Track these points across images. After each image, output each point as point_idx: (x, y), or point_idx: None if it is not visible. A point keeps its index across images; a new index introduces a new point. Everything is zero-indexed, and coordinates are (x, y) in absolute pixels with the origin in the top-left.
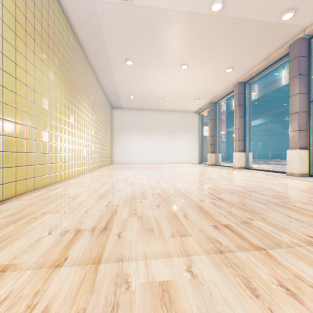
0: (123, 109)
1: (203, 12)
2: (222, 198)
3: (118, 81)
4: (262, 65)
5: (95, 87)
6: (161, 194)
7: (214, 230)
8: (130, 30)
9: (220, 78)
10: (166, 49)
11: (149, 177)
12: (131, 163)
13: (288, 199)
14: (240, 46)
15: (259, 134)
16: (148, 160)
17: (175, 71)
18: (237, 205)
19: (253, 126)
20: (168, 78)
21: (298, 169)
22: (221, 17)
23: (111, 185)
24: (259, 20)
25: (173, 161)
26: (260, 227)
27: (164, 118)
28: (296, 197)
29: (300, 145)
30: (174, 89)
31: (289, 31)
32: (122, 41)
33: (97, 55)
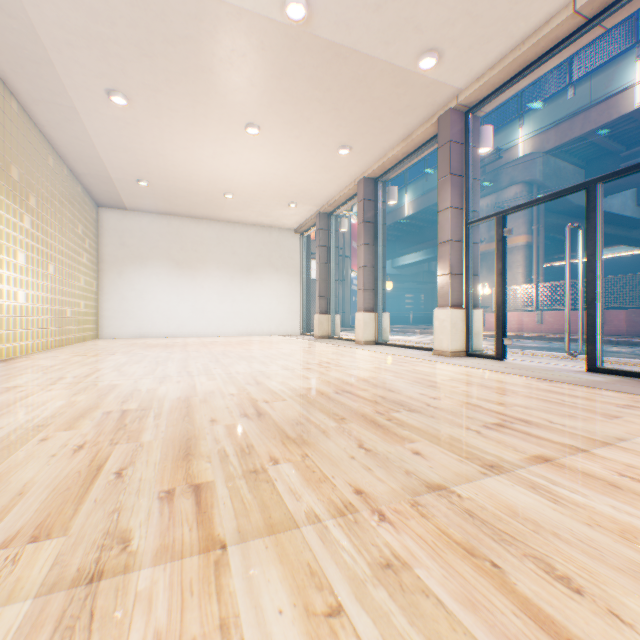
0: (130, 212)
1: (272, 17)
2: (268, 411)
3: (100, 141)
4: (400, 149)
5: (31, 148)
6: (128, 413)
7: (155, 504)
8: (105, 18)
9: (332, 166)
10: (204, 82)
11: (155, 368)
12: (149, 336)
13: (393, 405)
14: (357, 106)
15: (419, 279)
16: (191, 329)
17: (235, 137)
18: (283, 426)
19: (409, 266)
20: (223, 152)
21: (449, 344)
22: (310, 36)
23: (17, 395)
24: (382, 60)
25: (249, 330)
26: (278, 480)
27: (228, 237)
28: (412, 399)
29: (453, 301)
30: (241, 177)
31: (436, 93)
32: (88, 42)
33: (23, 64)
